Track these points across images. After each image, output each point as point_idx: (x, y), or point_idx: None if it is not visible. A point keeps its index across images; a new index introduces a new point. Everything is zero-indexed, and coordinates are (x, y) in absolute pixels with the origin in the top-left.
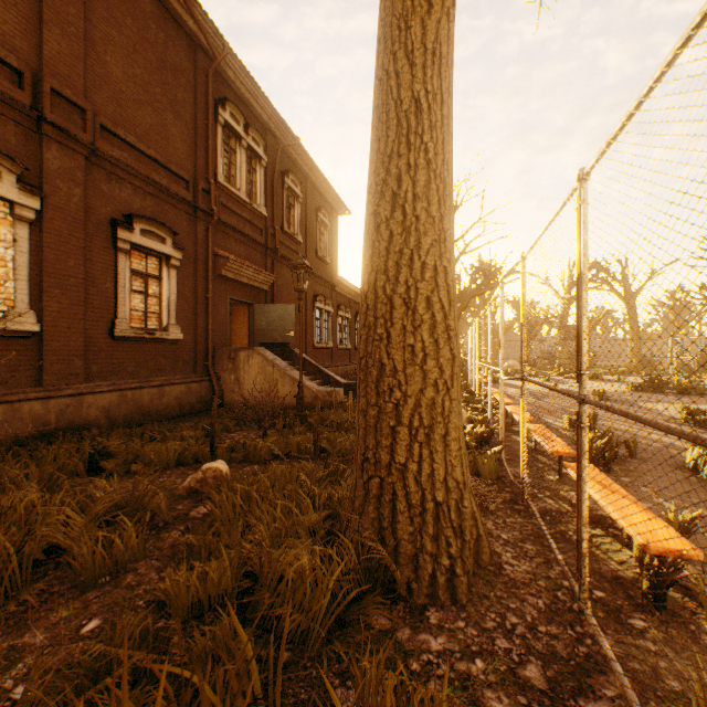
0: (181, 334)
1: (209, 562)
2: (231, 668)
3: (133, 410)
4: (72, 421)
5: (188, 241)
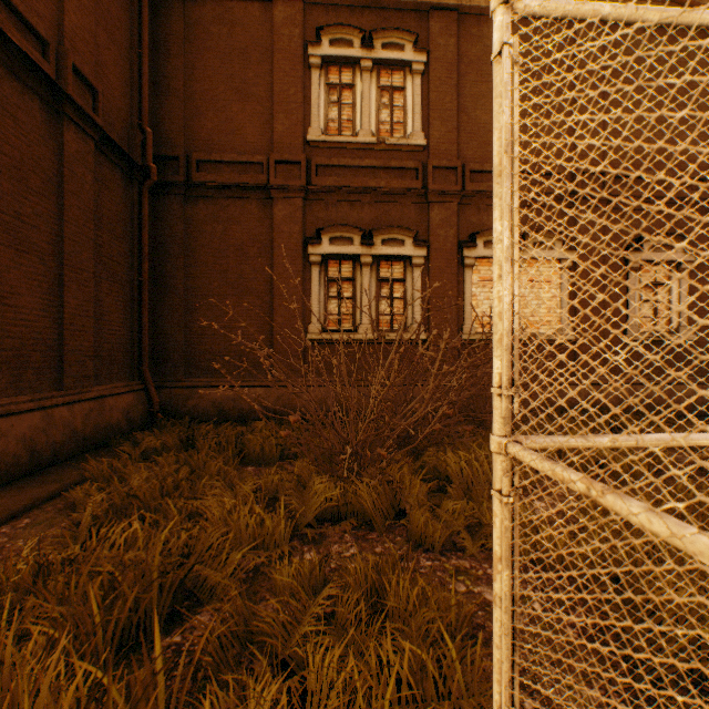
0: (692, 335)
1: (700, 489)
2: (703, 514)
3: (640, 402)
4: (593, 403)
5: (701, 240)
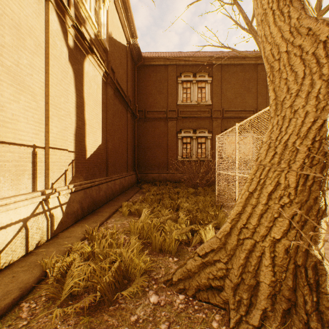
0: None
1: None
2: None
3: None
4: None
5: None
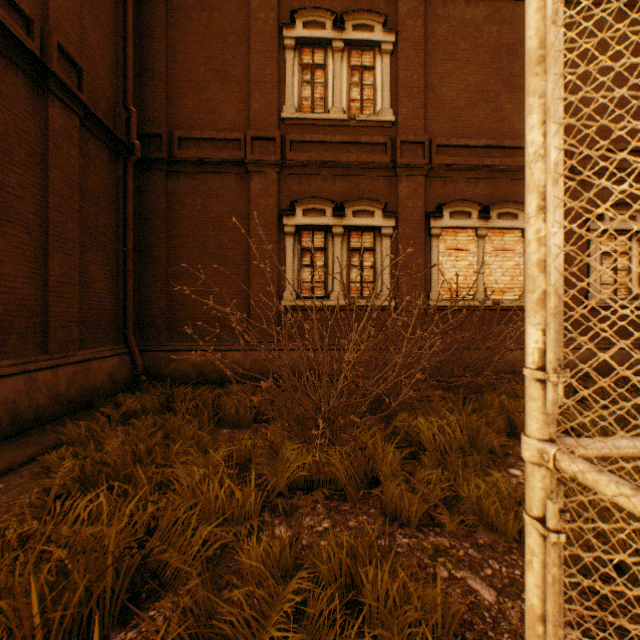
0: None
1: None
2: None
3: (602, 366)
4: None
5: None
